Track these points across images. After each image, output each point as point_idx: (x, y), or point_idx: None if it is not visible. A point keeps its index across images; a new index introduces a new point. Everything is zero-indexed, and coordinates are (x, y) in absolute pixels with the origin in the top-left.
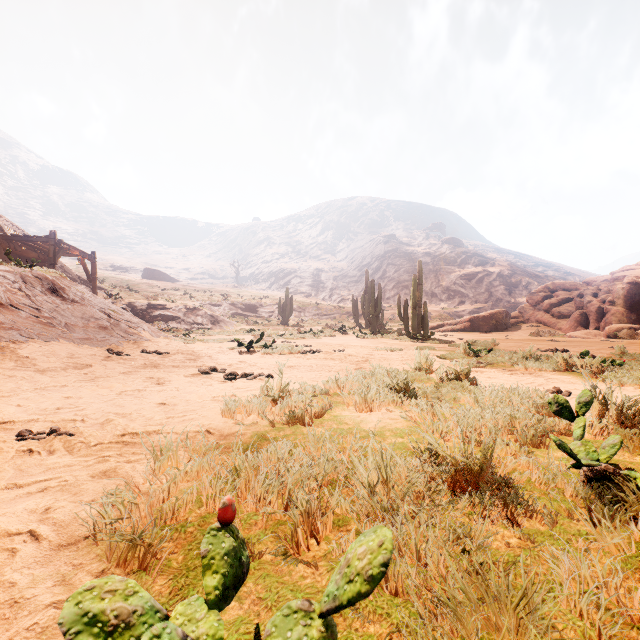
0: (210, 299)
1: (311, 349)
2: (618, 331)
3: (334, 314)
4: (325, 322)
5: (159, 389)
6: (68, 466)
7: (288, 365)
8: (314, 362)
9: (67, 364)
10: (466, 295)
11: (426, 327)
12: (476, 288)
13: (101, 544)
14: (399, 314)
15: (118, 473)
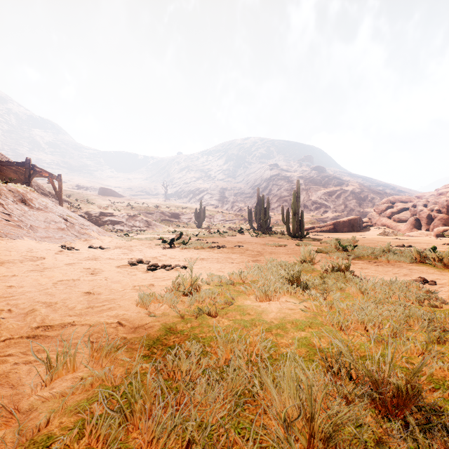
0: (146, 209)
1: (218, 245)
2: (444, 232)
3: (234, 220)
4: (228, 225)
5: (91, 279)
6: None
7: (200, 258)
8: (220, 255)
9: (25, 257)
10: (328, 206)
11: (302, 229)
12: (335, 201)
13: None
14: (283, 219)
15: (9, 379)
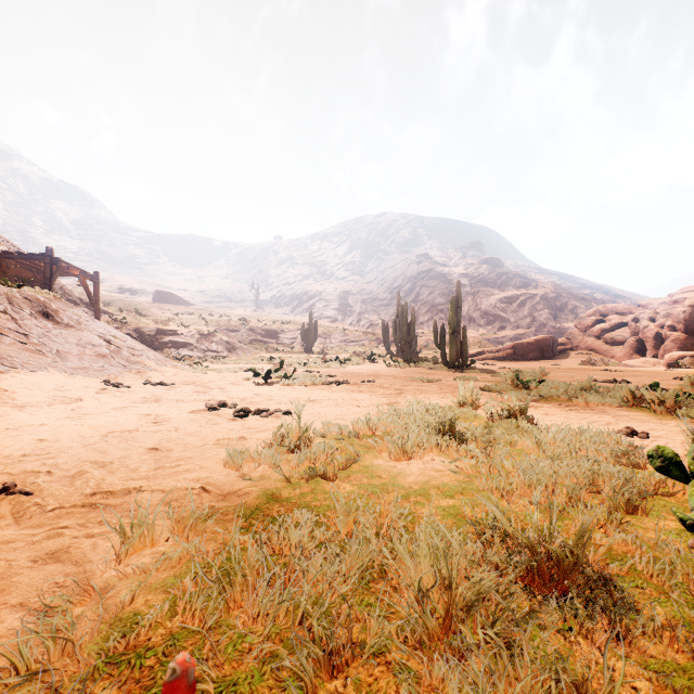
0: (227, 324)
1: (337, 380)
2: (680, 359)
3: (362, 340)
4: (353, 349)
5: (154, 429)
6: (8, 542)
7: (310, 399)
8: (340, 395)
9: (53, 398)
10: (507, 320)
11: (465, 355)
12: (518, 312)
13: None
14: (435, 340)
15: (71, 554)
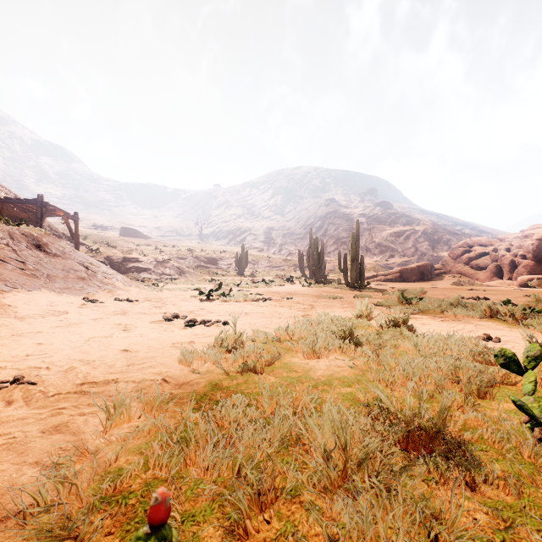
0: (177, 253)
1: (263, 297)
2: (529, 281)
3: (283, 266)
4: (275, 273)
5: (124, 335)
6: (22, 419)
7: (243, 312)
8: (266, 309)
9: (45, 311)
10: (395, 250)
11: (363, 277)
12: (404, 244)
13: (31, 523)
14: (339, 266)
15: (69, 428)
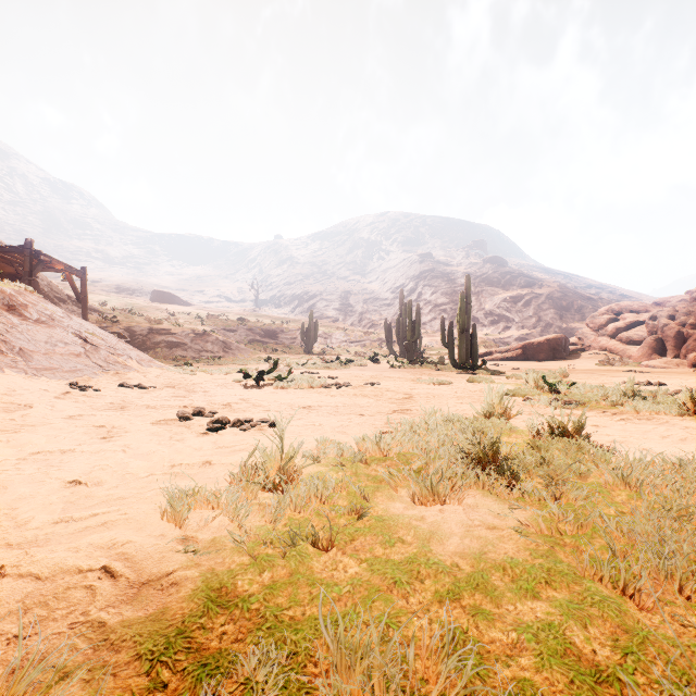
0: (224, 324)
1: (337, 382)
2: None
3: (364, 341)
4: (354, 350)
5: (95, 449)
6: None
7: (305, 405)
8: (340, 400)
9: None
10: (512, 320)
11: (475, 355)
12: (523, 312)
13: None
14: (443, 339)
15: None
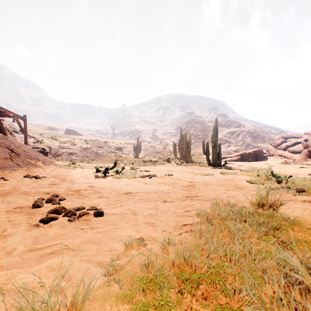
0: (97, 144)
1: (149, 174)
2: None
3: (163, 152)
4: (158, 156)
5: None
6: None
7: (128, 191)
8: (151, 187)
9: None
10: (231, 142)
11: (220, 158)
12: (236, 138)
13: None
14: (203, 151)
15: None
